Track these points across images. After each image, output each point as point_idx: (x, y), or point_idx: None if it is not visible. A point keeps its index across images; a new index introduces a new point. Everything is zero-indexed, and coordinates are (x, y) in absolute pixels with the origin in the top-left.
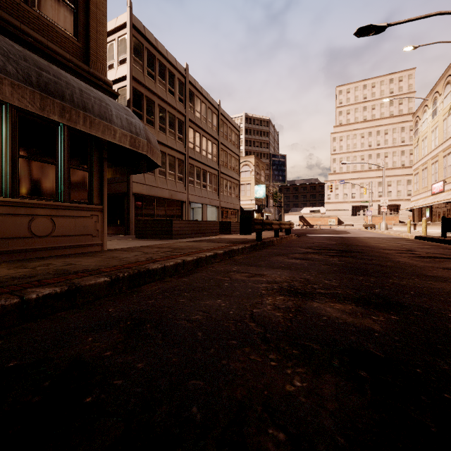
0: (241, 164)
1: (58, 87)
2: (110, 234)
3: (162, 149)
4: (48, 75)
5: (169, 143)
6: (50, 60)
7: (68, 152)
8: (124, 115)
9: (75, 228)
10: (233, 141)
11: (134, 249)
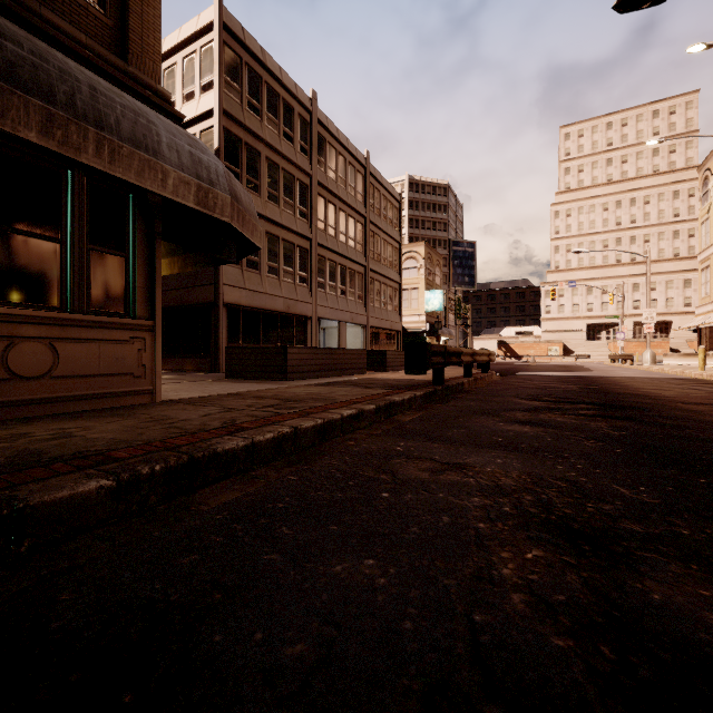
0: (402, 257)
1: (39, 76)
2: (189, 370)
3: (273, 230)
4: (19, 50)
5: (284, 221)
6: (45, 41)
7: (86, 220)
8: (185, 146)
9: (98, 362)
10: (390, 219)
11: (211, 401)
